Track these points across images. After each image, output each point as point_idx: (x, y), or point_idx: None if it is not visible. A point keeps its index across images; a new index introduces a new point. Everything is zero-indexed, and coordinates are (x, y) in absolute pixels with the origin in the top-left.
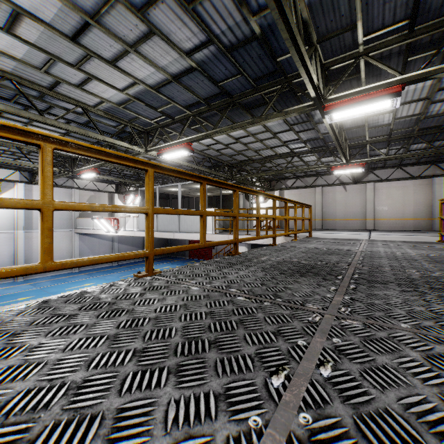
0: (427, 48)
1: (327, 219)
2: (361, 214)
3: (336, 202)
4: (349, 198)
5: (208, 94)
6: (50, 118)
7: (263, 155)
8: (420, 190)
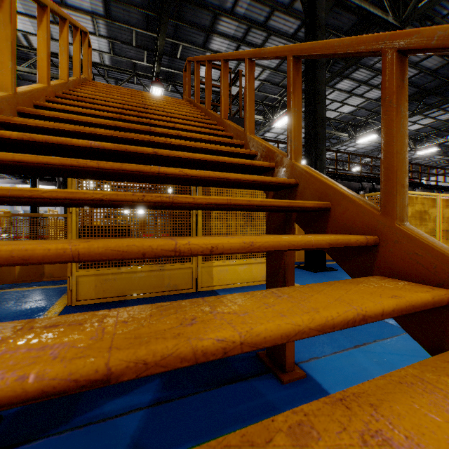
0: None
1: None
2: None
3: None
4: None
5: (372, 149)
6: None
7: None
8: None
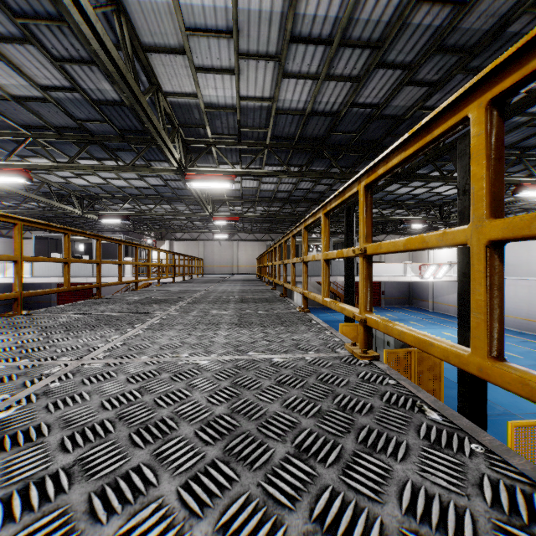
0: (248, 202)
1: (208, 266)
2: (230, 263)
3: (214, 253)
4: (223, 250)
5: (150, 194)
6: (33, 194)
7: (165, 218)
8: (262, 248)
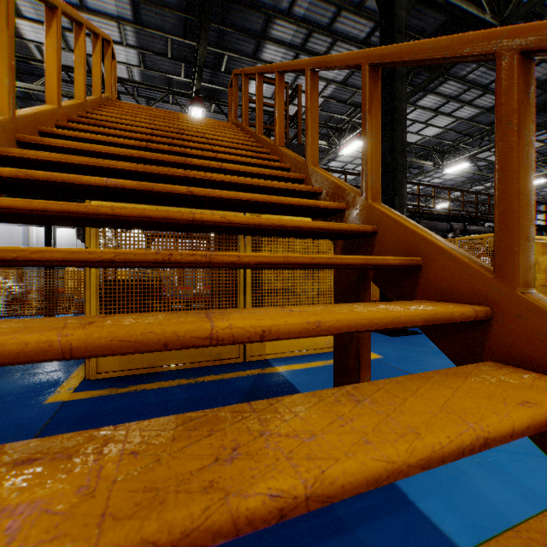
0: None
1: None
2: None
3: None
4: None
5: (463, 180)
6: None
7: None
8: None
